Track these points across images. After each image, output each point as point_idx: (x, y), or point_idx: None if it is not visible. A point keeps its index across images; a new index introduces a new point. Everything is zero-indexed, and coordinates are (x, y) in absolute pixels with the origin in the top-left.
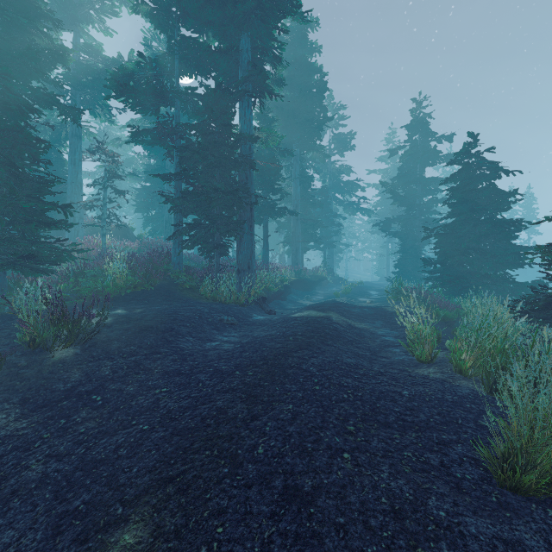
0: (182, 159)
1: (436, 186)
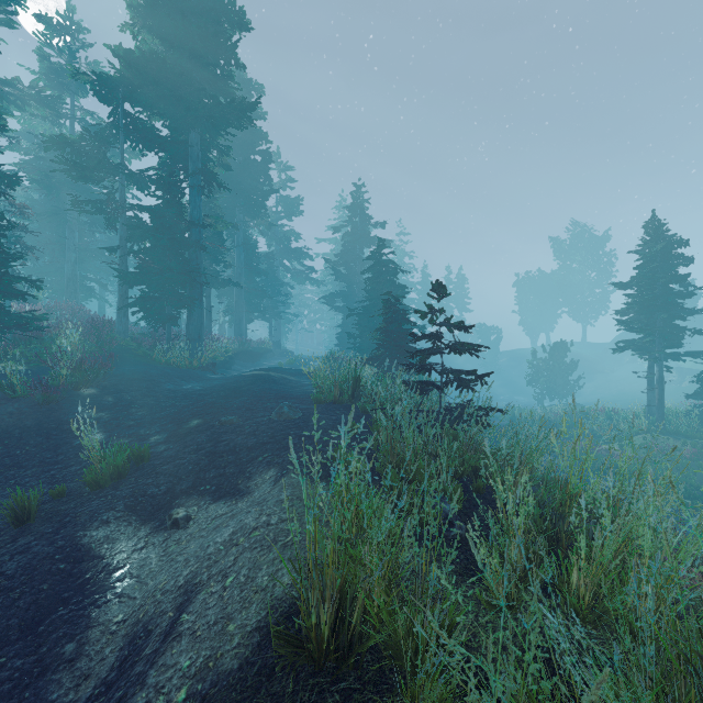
0: (132, 236)
1: None
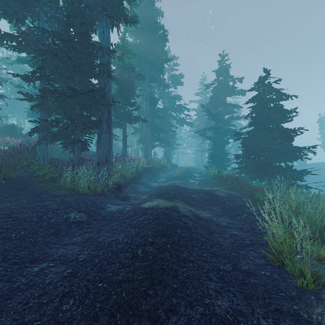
0: (43, 63)
1: (232, 109)
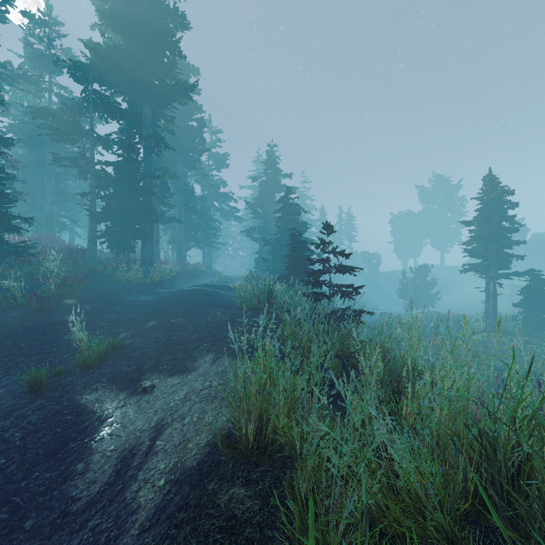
0: (100, 184)
1: None
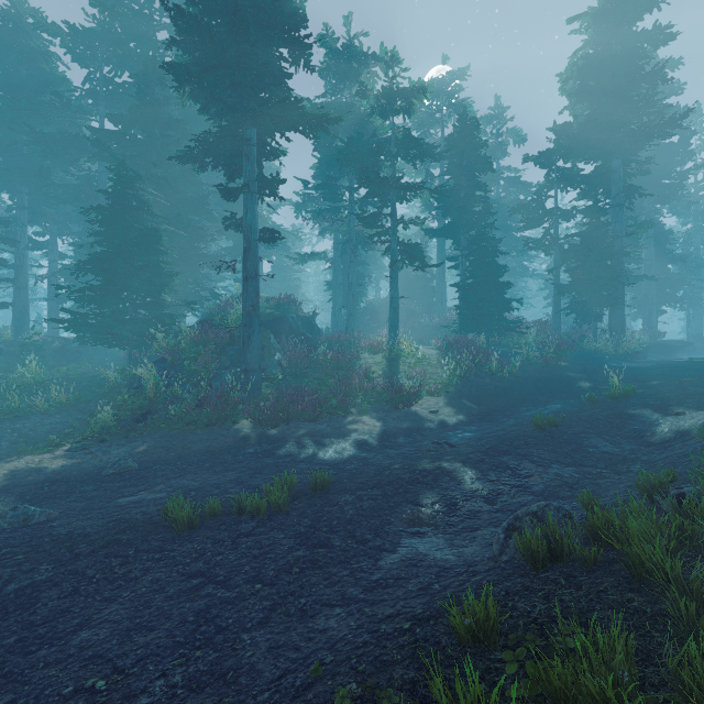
0: (566, 258)
1: None
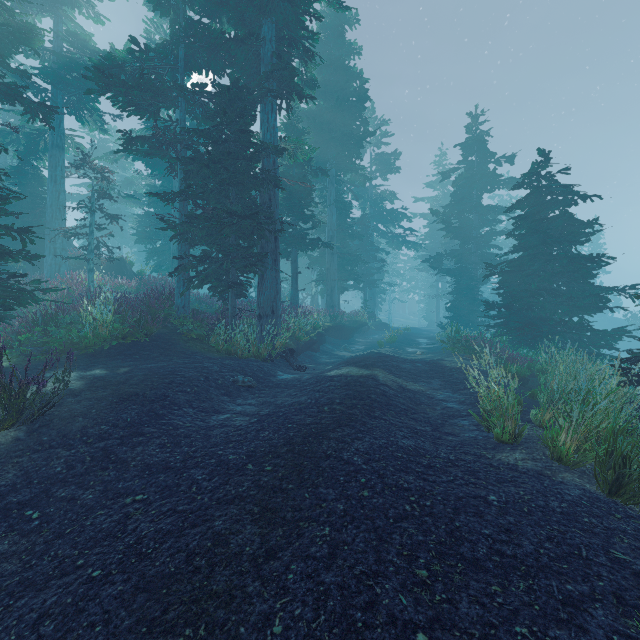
0: (187, 175)
1: (495, 216)
